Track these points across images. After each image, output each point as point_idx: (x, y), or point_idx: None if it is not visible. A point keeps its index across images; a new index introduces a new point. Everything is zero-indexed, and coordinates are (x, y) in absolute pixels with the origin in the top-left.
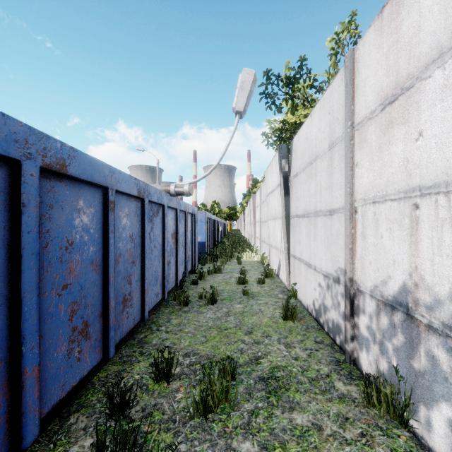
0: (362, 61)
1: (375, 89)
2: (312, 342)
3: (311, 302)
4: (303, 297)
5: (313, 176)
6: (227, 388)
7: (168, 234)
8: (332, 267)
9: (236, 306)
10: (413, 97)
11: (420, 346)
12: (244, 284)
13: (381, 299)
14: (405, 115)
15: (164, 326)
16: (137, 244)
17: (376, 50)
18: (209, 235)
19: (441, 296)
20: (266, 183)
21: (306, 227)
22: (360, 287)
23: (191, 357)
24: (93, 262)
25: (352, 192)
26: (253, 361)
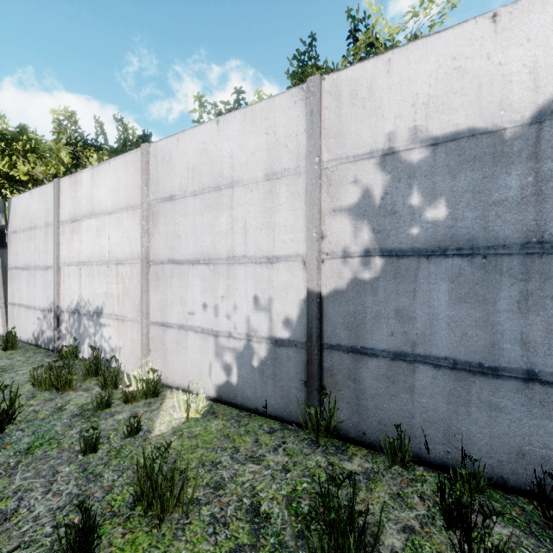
0: (64, 191)
1: (69, 210)
2: (31, 353)
3: (31, 335)
4: (23, 335)
5: (34, 239)
6: None
7: None
8: (47, 303)
9: None
10: (80, 225)
11: (82, 323)
12: None
13: (71, 311)
14: (78, 231)
15: None
16: None
17: (69, 192)
18: None
19: (86, 301)
20: None
21: (26, 278)
22: (63, 309)
23: None
24: None
25: (59, 258)
26: None
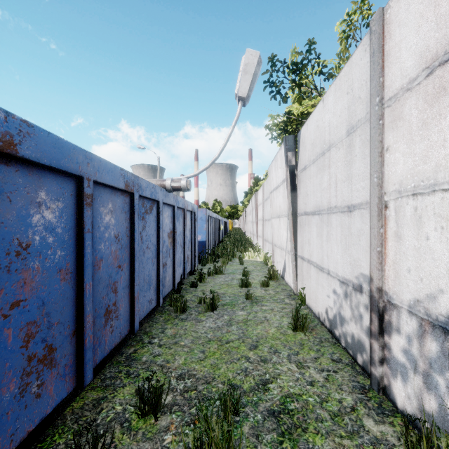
0: (396, 21)
1: (416, 50)
2: (328, 360)
3: (323, 310)
4: (313, 304)
5: (326, 167)
6: (228, 430)
7: (164, 234)
8: (351, 272)
9: (238, 313)
10: None
11: None
12: (247, 287)
13: (427, 318)
14: None
15: (157, 338)
16: (124, 245)
17: (417, 1)
18: (210, 234)
19: None
20: (270, 179)
21: (316, 226)
22: (393, 300)
23: (185, 379)
24: (62, 269)
25: (381, 183)
26: (260, 386)
